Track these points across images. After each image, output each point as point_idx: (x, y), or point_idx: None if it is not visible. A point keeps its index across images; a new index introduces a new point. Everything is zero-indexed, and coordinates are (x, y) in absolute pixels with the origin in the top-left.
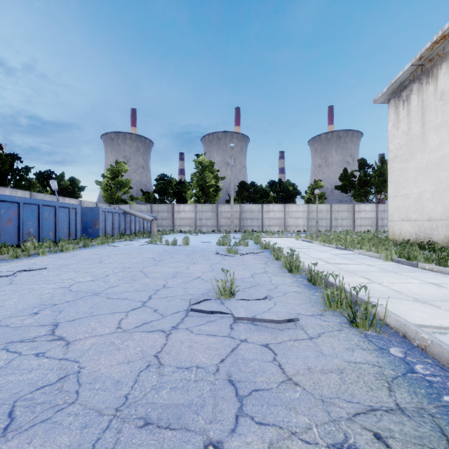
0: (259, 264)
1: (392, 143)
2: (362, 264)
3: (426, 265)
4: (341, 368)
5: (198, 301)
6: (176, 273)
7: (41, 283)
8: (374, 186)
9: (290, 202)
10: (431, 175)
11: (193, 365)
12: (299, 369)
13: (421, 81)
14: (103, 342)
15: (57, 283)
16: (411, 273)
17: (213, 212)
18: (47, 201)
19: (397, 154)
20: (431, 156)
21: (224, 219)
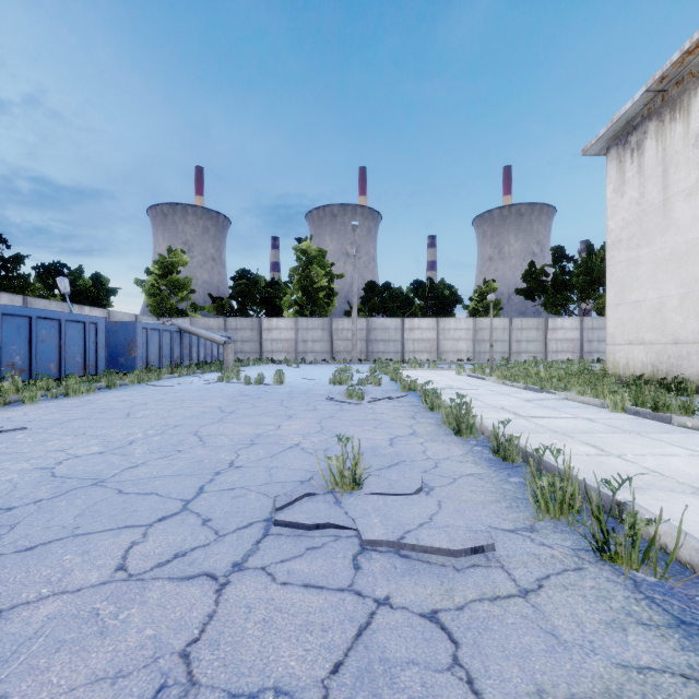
0: (401, 418)
1: (613, 219)
2: (576, 418)
3: (687, 420)
4: (614, 690)
5: (290, 499)
6: (256, 436)
7: (2, 460)
8: (578, 289)
9: (445, 314)
10: (679, 269)
11: (267, 684)
12: (518, 694)
13: (663, 116)
14: (74, 612)
15: (34, 458)
16: (666, 436)
17: (325, 330)
18: (45, 311)
19: (621, 237)
20: (678, 238)
21: (342, 342)
